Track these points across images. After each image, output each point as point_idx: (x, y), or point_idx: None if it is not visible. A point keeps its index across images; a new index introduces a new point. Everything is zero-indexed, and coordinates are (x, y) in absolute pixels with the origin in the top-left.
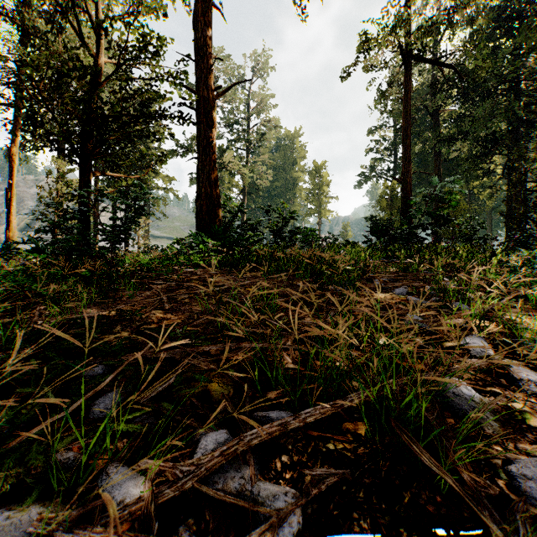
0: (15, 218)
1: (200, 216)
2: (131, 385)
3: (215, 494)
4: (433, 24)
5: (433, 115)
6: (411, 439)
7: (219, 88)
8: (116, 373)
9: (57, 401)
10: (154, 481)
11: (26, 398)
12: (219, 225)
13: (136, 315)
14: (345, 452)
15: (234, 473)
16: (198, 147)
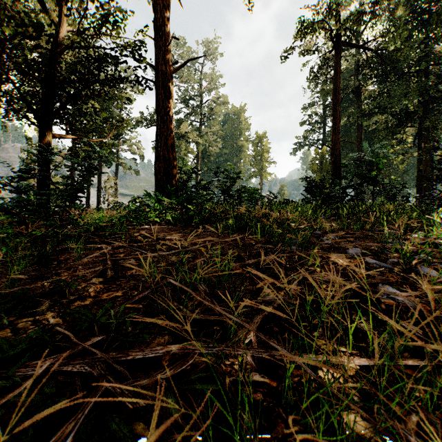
0: None
1: (158, 177)
2: None
3: None
4: (360, 13)
5: (356, 93)
6: None
7: (175, 63)
8: None
9: None
10: None
11: None
12: (175, 185)
13: (70, 287)
14: None
15: None
16: (157, 115)
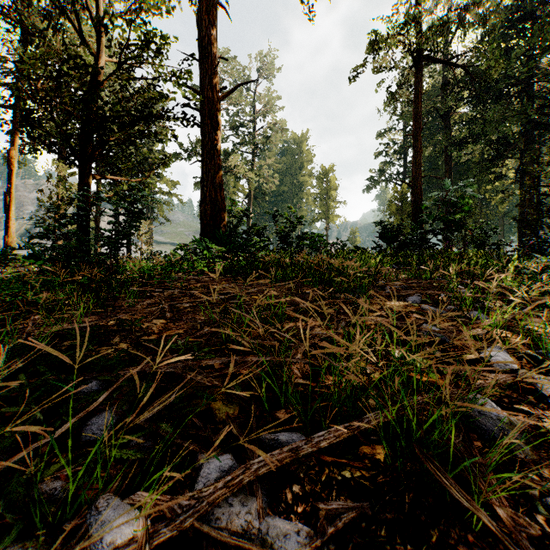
0: (14, 223)
1: (204, 221)
2: (127, 404)
3: (218, 534)
4: (444, 24)
5: (444, 117)
6: (438, 468)
7: (224, 89)
8: (110, 391)
9: (37, 429)
10: (150, 515)
11: (13, 417)
12: (224, 230)
13: (135, 325)
14: (363, 481)
15: (240, 507)
16: (202, 149)
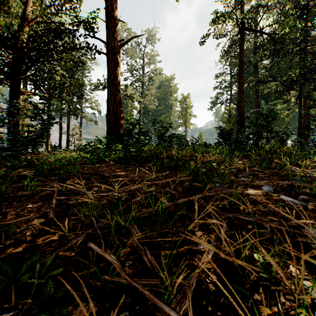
0: None
1: (109, 126)
2: None
3: None
4: (259, 6)
5: (254, 66)
6: None
7: (122, 40)
8: None
9: None
10: None
11: None
12: (122, 132)
13: (8, 231)
14: None
15: None
16: (108, 80)
